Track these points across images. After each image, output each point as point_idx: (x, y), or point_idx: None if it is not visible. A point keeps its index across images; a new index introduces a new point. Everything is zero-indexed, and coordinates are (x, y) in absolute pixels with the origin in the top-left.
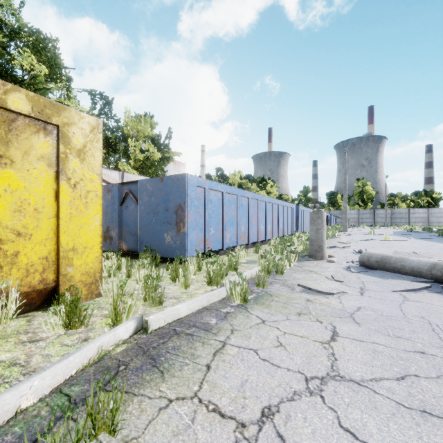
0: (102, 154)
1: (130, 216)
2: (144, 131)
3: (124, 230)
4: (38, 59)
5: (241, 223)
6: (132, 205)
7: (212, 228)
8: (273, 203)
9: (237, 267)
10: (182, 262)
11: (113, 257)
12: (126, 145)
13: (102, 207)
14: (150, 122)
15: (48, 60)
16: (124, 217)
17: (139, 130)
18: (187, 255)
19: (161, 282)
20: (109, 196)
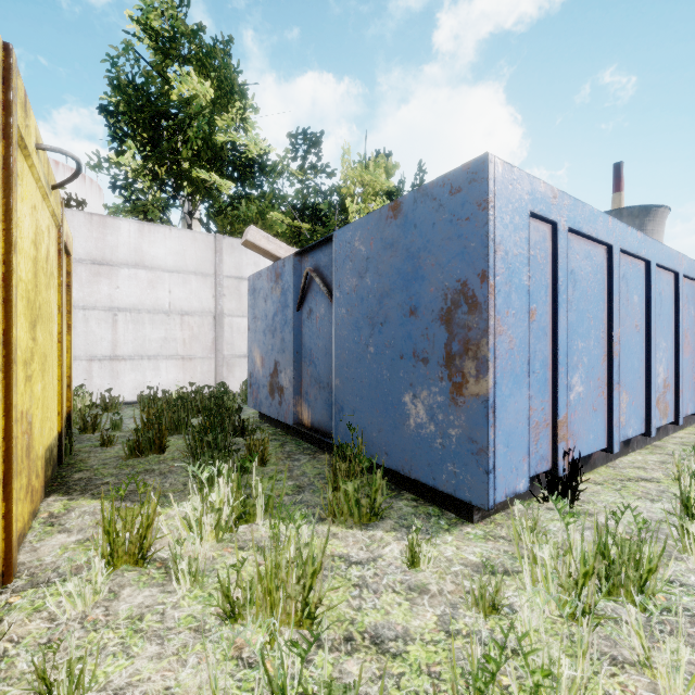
0: None
1: (316, 335)
2: (374, 182)
3: (304, 373)
4: (205, 80)
5: (658, 357)
6: (320, 305)
7: (575, 374)
8: None
9: None
10: (469, 510)
11: (220, 482)
12: (345, 217)
13: None
14: (385, 167)
15: (216, 75)
16: (306, 338)
17: (365, 183)
18: (495, 492)
19: None
20: (278, 289)
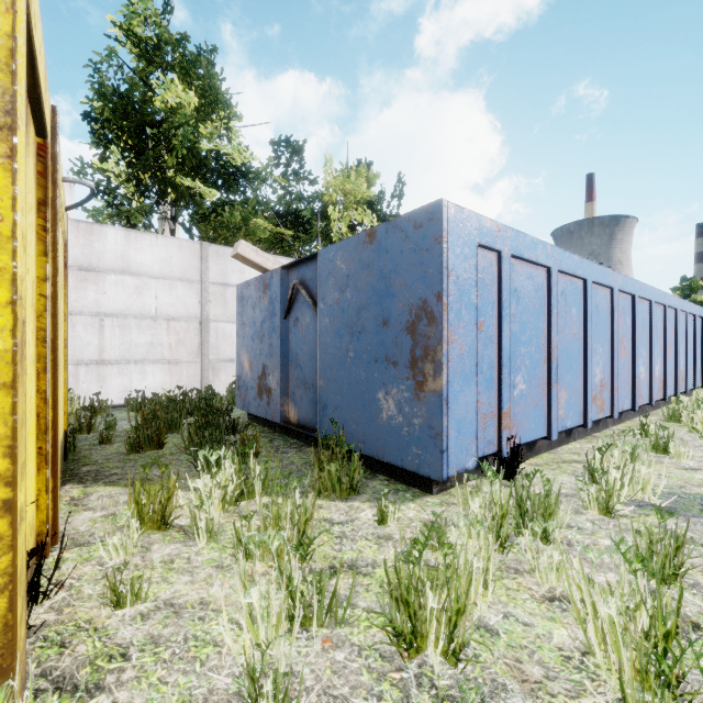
0: (12, 2)
1: (302, 342)
2: (355, 191)
3: (291, 376)
4: (188, 88)
5: (595, 360)
6: (306, 315)
7: (519, 375)
8: (665, 306)
9: (680, 564)
10: (430, 484)
11: (226, 464)
12: (328, 223)
13: (12, 288)
14: (366, 176)
15: (200, 84)
16: (292, 343)
17: (347, 191)
18: (448, 468)
19: (345, 626)
20: (266, 298)
